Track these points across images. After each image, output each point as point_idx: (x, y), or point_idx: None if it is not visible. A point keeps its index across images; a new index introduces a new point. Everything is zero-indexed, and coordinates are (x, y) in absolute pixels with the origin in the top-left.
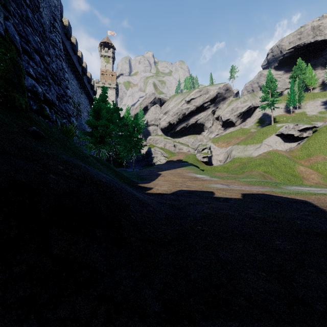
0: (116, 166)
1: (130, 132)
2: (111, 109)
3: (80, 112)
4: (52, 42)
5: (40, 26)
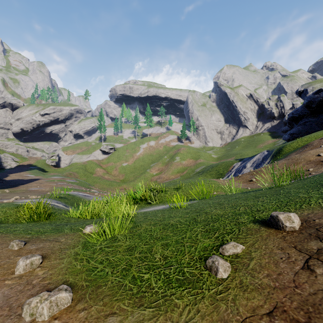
0: None
1: None
2: None
3: None
4: None
5: None
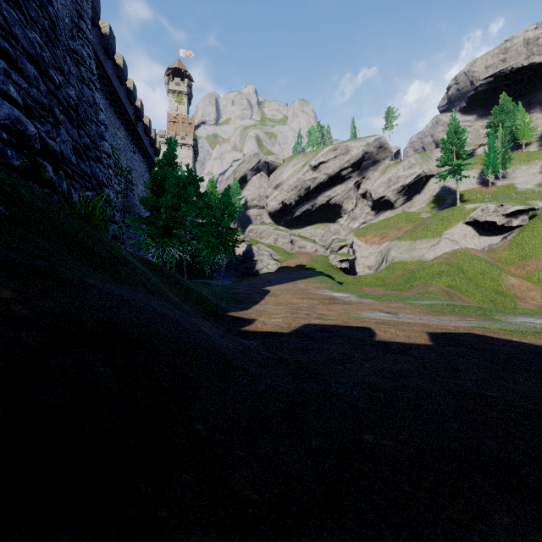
0: (193, 277)
1: (216, 218)
2: (183, 177)
3: (132, 184)
4: (76, 55)
5: (45, 17)
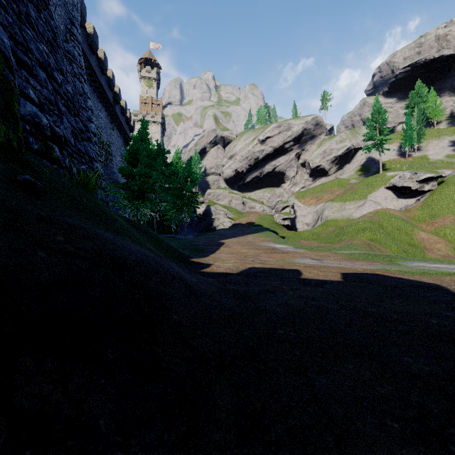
0: (161, 232)
1: (180, 184)
2: (154, 151)
3: (112, 155)
4: (69, 55)
5: (49, 30)
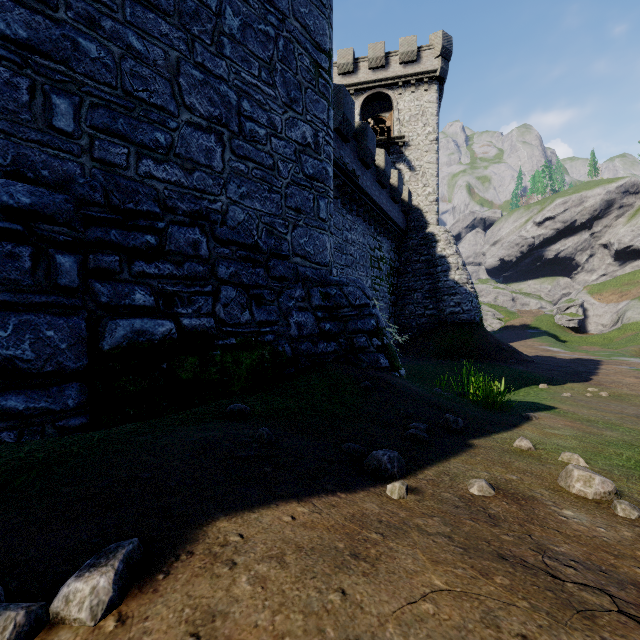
0: None
1: None
2: None
3: None
4: None
5: None
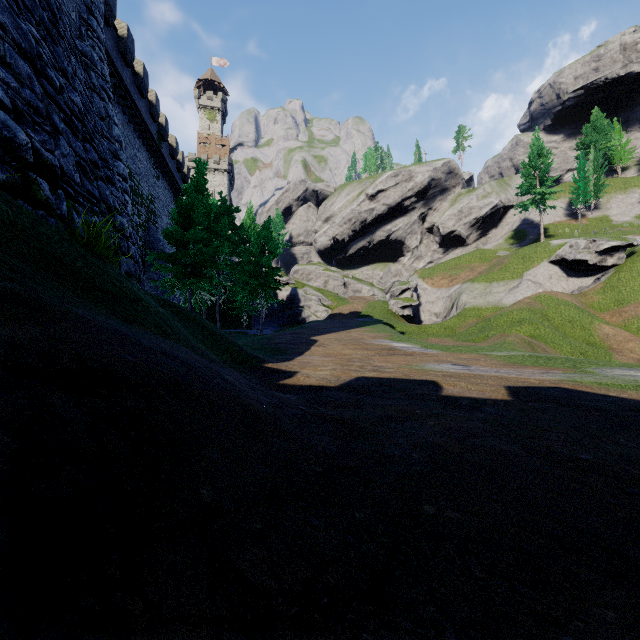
0: (227, 326)
1: (254, 255)
2: (215, 206)
3: (156, 215)
4: (85, 58)
5: (45, 8)
